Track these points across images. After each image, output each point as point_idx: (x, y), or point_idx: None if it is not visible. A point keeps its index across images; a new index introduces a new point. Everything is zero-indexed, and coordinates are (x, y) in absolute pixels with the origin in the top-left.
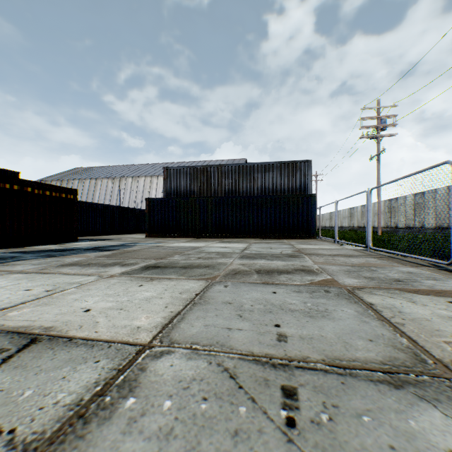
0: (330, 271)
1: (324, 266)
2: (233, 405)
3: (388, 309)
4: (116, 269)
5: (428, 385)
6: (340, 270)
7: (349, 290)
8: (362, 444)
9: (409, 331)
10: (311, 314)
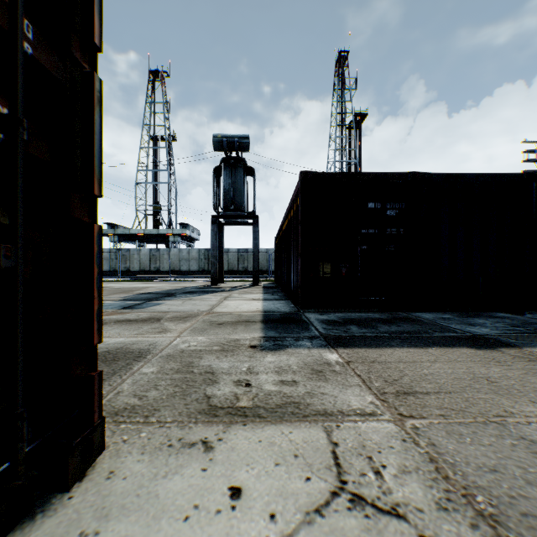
0: None
1: None
2: None
3: None
4: (118, 287)
5: None
6: None
7: None
8: None
9: None
10: None
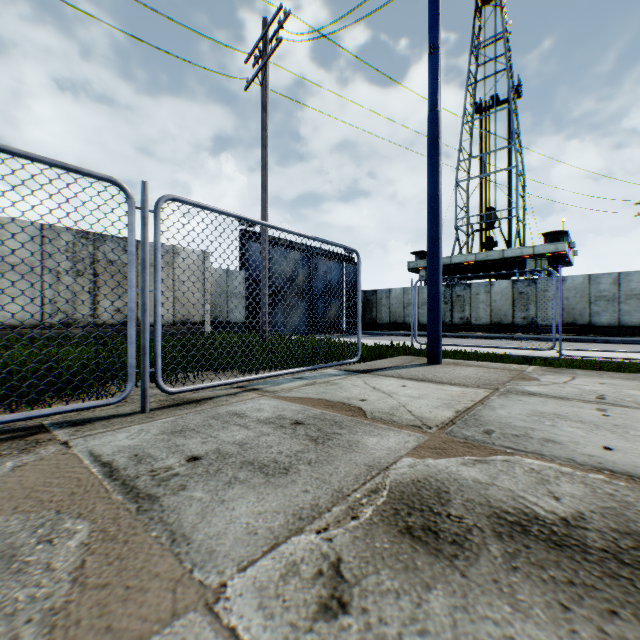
0: (331, 485)
1: (244, 537)
2: (633, 400)
3: (451, 406)
4: None
5: (517, 391)
6: (289, 480)
7: (443, 426)
8: (571, 391)
9: (475, 398)
10: (554, 416)
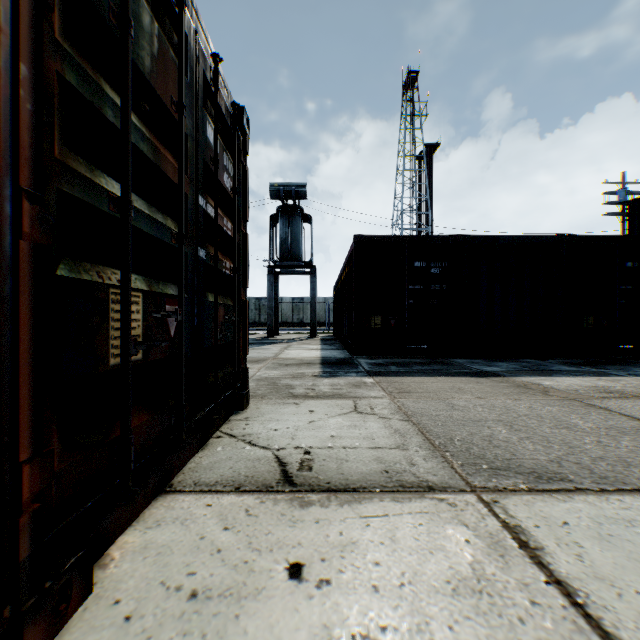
0: None
1: None
2: None
3: None
4: None
5: None
6: None
7: None
8: None
9: None
10: None
